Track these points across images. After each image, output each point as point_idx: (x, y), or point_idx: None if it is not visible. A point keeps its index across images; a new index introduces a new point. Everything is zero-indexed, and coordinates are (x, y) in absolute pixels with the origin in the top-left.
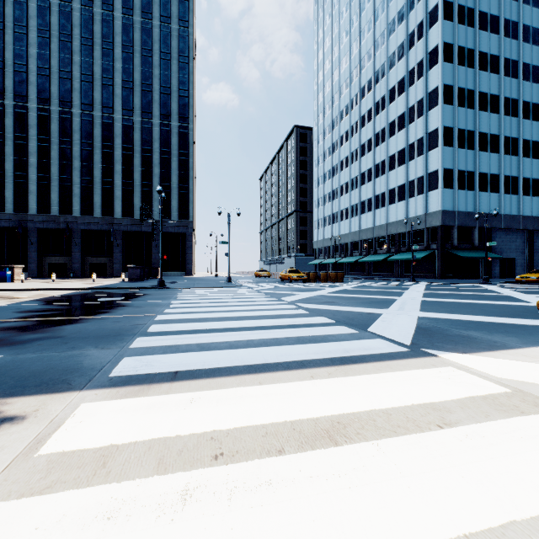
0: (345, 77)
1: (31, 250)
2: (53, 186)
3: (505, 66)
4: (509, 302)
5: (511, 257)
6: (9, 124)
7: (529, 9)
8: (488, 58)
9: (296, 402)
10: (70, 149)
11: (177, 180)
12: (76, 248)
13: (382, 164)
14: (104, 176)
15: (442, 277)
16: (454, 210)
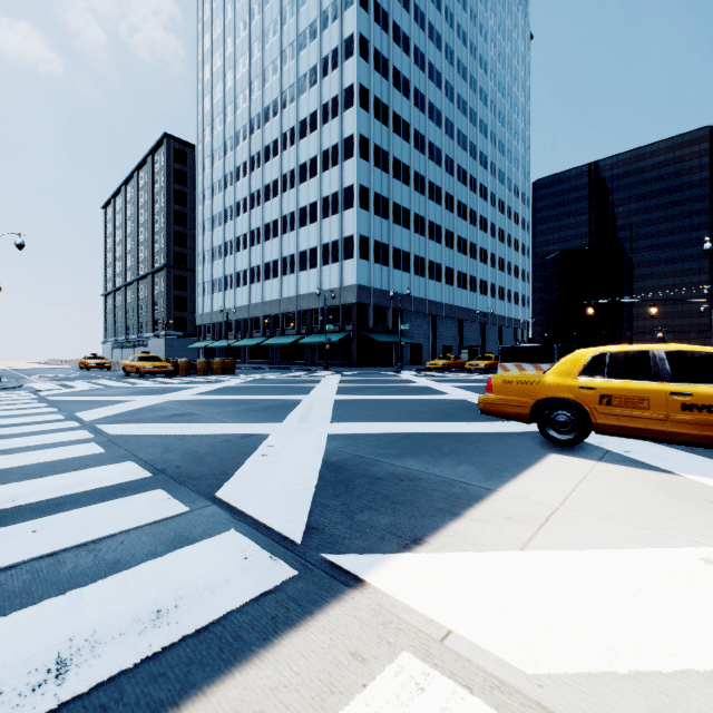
0: (243, 86)
1: None
2: None
3: (415, 138)
4: (431, 396)
5: (420, 343)
6: None
7: (433, 87)
8: (401, 122)
9: None
10: None
11: None
12: None
13: (292, 217)
14: None
15: (358, 365)
16: (370, 286)
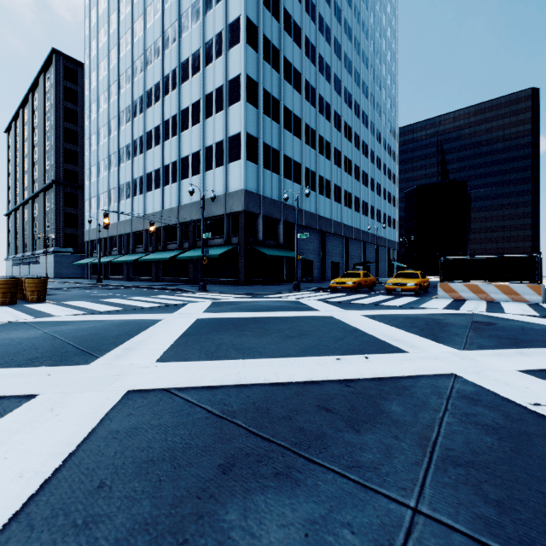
0: None
1: None
2: None
3: (306, 45)
4: None
5: (310, 259)
6: None
7: (323, 1)
8: (292, 23)
9: None
10: None
11: None
12: None
13: (174, 121)
14: None
15: (245, 283)
16: (259, 193)
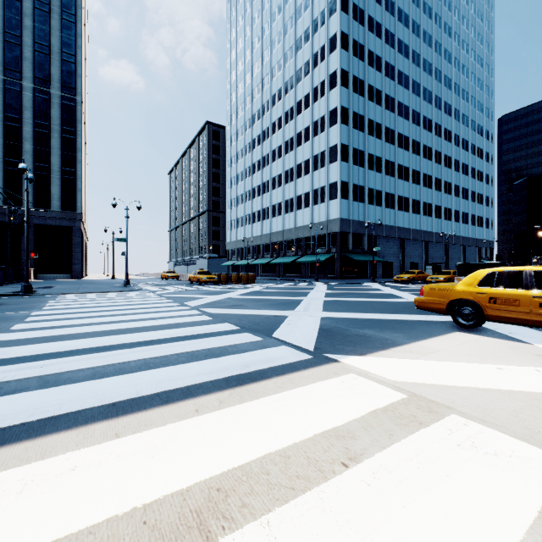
0: (258, 82)
1: None
2: None
3: (386, 101)
4: (391, 299)
5: (390, 260)
6: None
7: (402, 58)
8: (374, 91)
9: (163, 462)
10: None
11: (59, 162)
12: None
13: (291, 171)
14: None
15: (340, 278)
16: (349, 218)
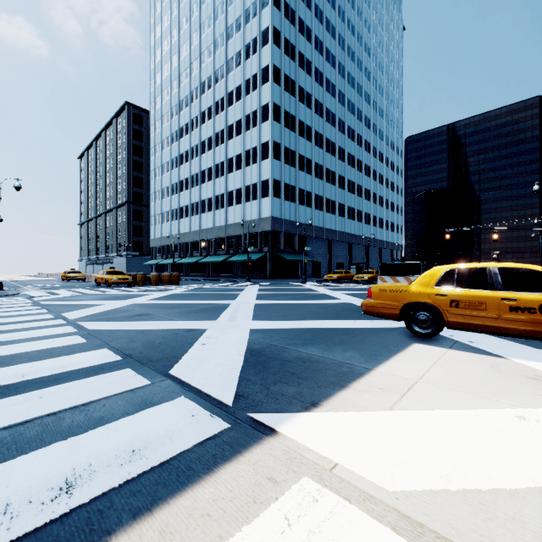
0: (185, 66)
1: None
2: None
3: (316, 106)
4: (327, 301)
5: (319, 260)
6: None
7: (329, 67)
8: (305, 94)
9: None
10: None
11: None
12: None
13: (222, 165)
14: None
15: (272, 277)
16: (281, 217)
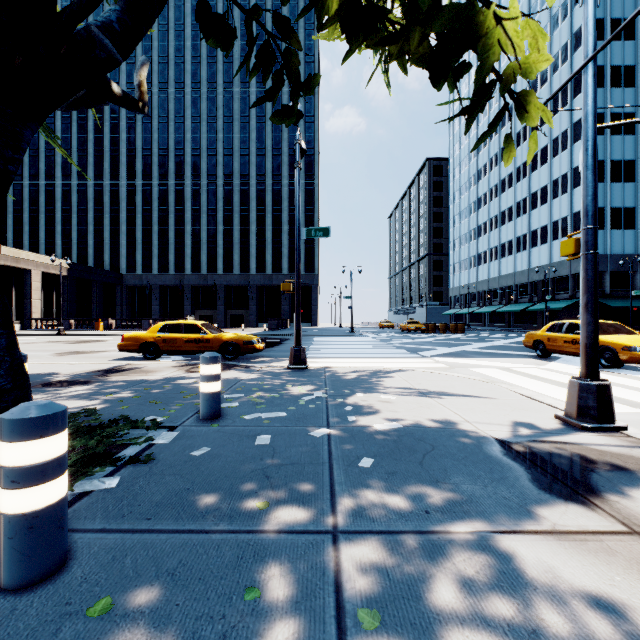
0: None
1: (187, 304)
2: (203, 249)
3: None
4: None
5: None
6: (172, 200)
7: None
8: None
9: (364, 360)
10: (215, 216)
11: None
12: (220, 301)
13: (524, 202)
14: (241, 237)
15: None
16: (605, 253)
